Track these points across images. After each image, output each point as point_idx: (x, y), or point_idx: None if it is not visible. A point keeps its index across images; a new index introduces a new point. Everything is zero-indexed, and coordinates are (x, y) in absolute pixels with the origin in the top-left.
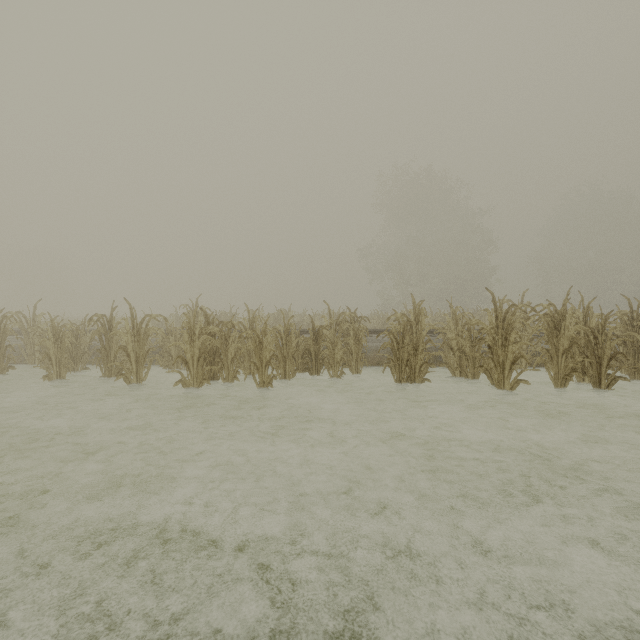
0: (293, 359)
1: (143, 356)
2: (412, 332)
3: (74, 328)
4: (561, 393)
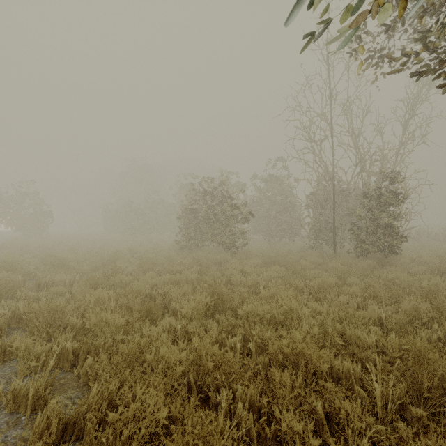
0: None
1: None
2: None
3: None
4: None
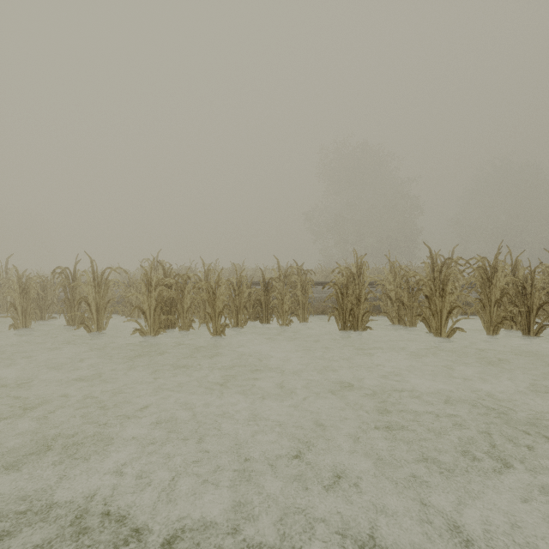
0: (245, 308)
1: (104, 306)
2: (355, 283)
3: (40, 280)
4: (493, 340)
